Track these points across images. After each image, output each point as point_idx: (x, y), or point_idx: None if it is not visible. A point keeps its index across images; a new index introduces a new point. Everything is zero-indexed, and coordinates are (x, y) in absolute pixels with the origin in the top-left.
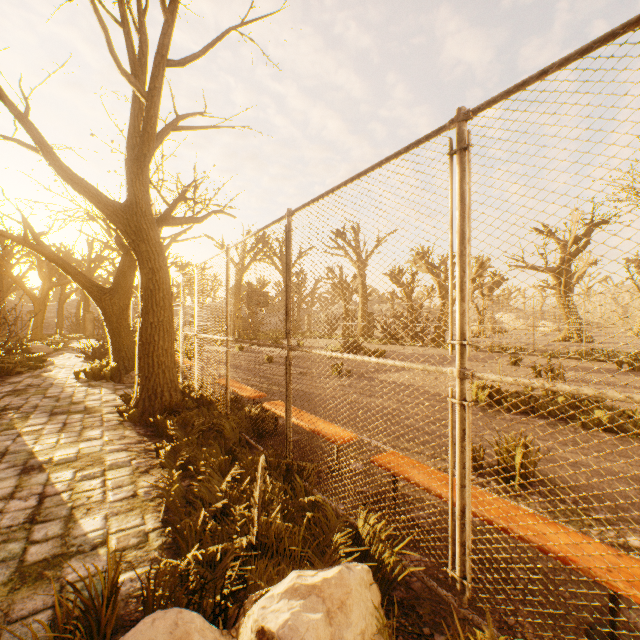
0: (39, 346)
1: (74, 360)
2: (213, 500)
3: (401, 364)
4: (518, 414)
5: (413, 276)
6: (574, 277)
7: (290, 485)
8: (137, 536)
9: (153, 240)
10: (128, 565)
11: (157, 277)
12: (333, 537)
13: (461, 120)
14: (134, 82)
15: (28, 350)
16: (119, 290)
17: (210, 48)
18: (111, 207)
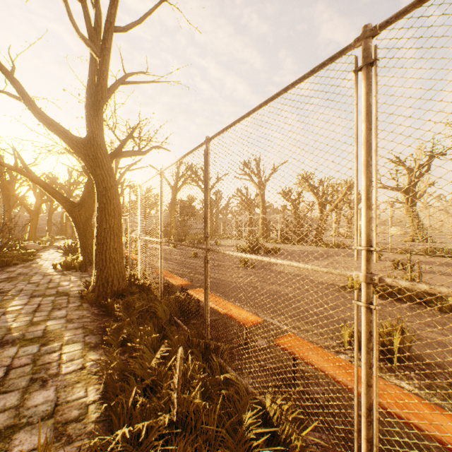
0: (32, 244)
1: (56, 255)
2: (144, 374)
3: (305, 266)
4: (386, 299)
5: (299, 194)
6: (417, 195)
7: (207, 363)
8: (79, 408)
9: (106, 166)
10: (67, 438)
11: (109, 194)
12: (244, 416)
13: (367, 36)
14: (89, 44)
15: (25, 247)
16: (85, 204)
17: (147, 16)
18: (74, 141)
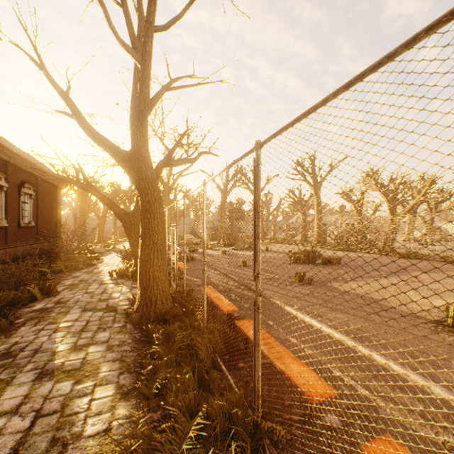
0: (98, 248)
1: (115, 259)
2: None
3: None
4: None
5: (362, 194)
6: None
7: None
8: None
9: (150, 178)
10: None
11: (152, 208)
12: None
13: None
14: (130, 50)
15: (92, 250)
16: (137, 214)
17: (188, 8)
18: (120, 155)
